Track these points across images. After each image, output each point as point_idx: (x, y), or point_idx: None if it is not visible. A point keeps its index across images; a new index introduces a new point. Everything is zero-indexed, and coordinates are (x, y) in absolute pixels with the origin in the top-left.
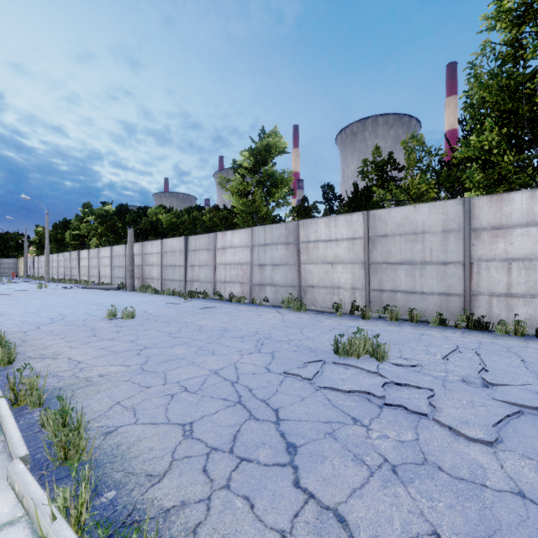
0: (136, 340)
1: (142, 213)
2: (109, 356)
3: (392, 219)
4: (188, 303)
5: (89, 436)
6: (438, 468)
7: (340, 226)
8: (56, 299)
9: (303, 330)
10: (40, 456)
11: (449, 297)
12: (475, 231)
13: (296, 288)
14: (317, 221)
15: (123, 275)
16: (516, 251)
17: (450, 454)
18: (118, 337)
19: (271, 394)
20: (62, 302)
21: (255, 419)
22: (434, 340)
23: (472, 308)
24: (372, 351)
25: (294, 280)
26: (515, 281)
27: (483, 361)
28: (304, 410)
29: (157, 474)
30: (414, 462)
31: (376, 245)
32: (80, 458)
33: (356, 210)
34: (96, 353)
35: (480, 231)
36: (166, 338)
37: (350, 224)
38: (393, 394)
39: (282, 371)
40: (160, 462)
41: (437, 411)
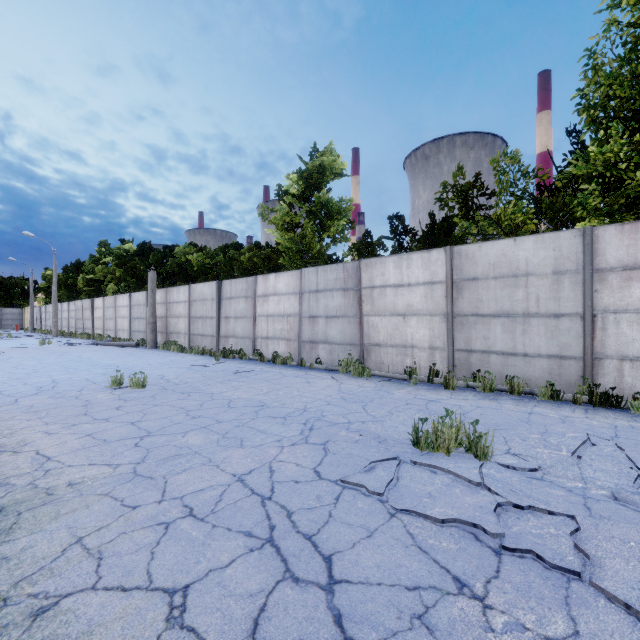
0: (139, 421)
1: (169, 253)
2: (94, 449)
3: (484, 257)
4: (220, 364)
5: (5, 620)
6: None
7: (414, 267)
8: (56, 360)
9: (368, 406)
10: None
11: (562, 360)
12: (599, 272)
13: (357, 347)
14: (384, 260)
15: (144, 328)
16: None
17: None
18: (117, 416)
19: (322, 524)
20: (62, 363)
21: (294, 581)
22: (551, 425)
23: (595, 375)
24: (468, 444)
25: (354, 336)
26: None
27: (633, 461)
28: (374, 560)
29: None
30: None
31: (462, 292)
32: None
33: (433, 247)
34: (77, 443)
35: (606, 272)
36: (181, 418)
37: (428, 264)
38: (514, 527)
39: (339, 478)
40: None
41: (595, 566)
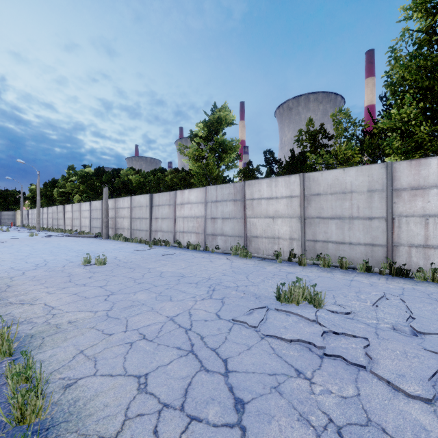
0: (105, 285)
1: (116, 174)
2: (80, 302)
3: (324, 181)
4: (152, 250)
5: (50, 390)
6: (382, 431)
7: (279, 186)
8: (43, 246)
9: (249, 276)
10: (0, 414)
11: (373, 247)
12: (396, 191)
13: (242, 238)
14: (260, 182)
15: (100, 225)
16: (432, 209)
17: (392, 413)
18: (90, 283)
19: (221, 343)
20: (48, 249)
21: (206, 371)
22: (363, 287)
23: (394, 257)
24: (310, 298)
25: (241, 231)
26: (432, 234)
27: (409, 308)
28: (251, 361)
29: (109, 437)
30: (358, 423)
31: (310, 203)
32: (36, 417)
33: (293, 172)
34: (69, 299)
35: (401, 191)
36: (131, 284)
37: (289, 185)
38: (332, 344)
39: (231, 318)
40: (113, 422)
41: (374, 363)
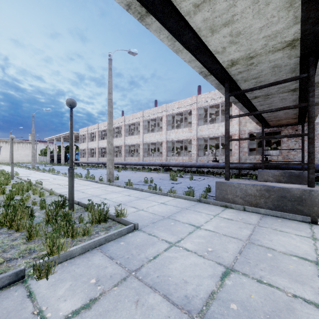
0: None
1: None
2: None
3: None
4: None
5: None
6: None
7: None
8: None
9: None
10: None
11: None
12: None
13: None
14: None
15: None
16: None
17: None
18: None
19: None
20: None
21: None
22: None
23: None
24: None
25: None
26: None
27: None
28: None
29: None
30: None
31: None
32: None
33: None
34: None
35: None
36: None
37: None
38: None
39: None
40: None
41: None
